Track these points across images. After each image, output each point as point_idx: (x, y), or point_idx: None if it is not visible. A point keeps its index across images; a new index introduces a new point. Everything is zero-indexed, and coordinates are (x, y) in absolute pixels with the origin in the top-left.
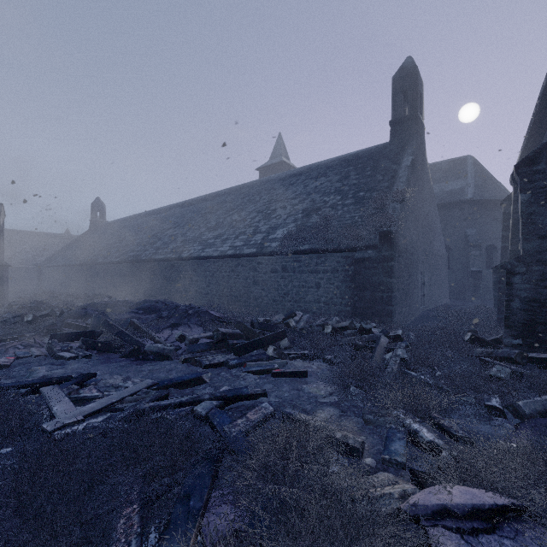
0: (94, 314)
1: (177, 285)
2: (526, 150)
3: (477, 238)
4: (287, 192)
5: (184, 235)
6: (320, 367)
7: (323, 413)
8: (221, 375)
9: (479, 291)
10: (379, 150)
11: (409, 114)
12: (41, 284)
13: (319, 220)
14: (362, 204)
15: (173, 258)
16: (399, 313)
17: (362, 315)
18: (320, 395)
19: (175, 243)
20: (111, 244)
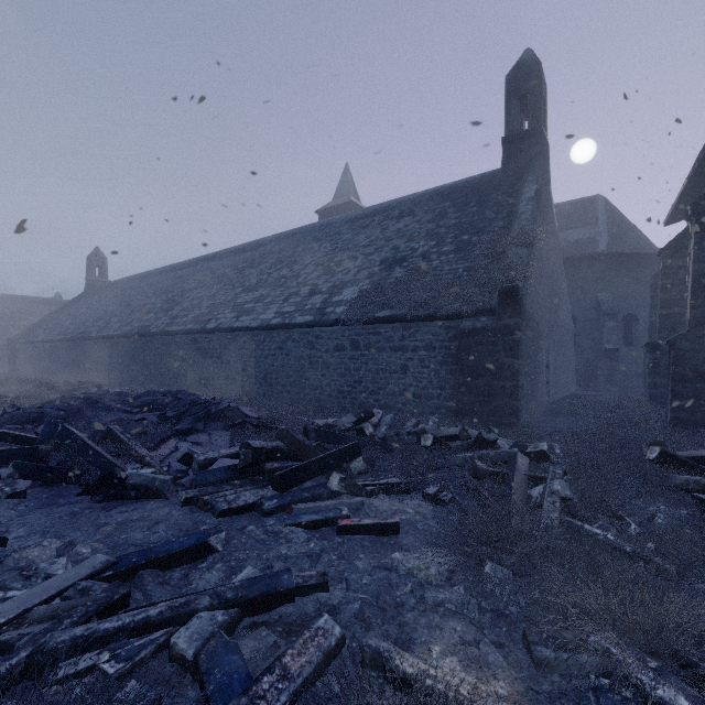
0: (47, 418)
1: (200, 369)
2: (694, 179)
3: (612, 305)
4: (358, 238)
5: (212, 298)
6: (420, 510)
7: (443, 635)
8: (247, 532)
9: (615, 375)
10: (487, 180)
11: (530, 129)
12: (14, 367)
13: (405, 275)
14: (468, 252)
15: (195, 330)
16: (526, 410)
17: (473, 415)
18: (428, 580)
19: (199, 308)
20: (111, 312)
